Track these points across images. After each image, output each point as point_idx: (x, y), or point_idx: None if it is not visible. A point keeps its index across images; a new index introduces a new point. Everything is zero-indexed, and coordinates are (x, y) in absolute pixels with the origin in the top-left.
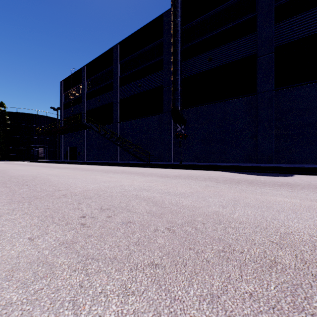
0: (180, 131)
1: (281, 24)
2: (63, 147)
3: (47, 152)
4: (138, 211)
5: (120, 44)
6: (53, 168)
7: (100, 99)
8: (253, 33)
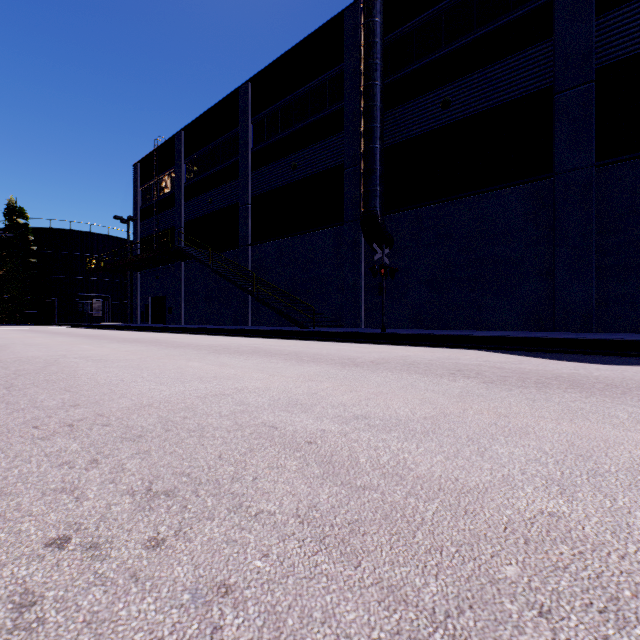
0: (380, 261)
1: (612, 16)
2: (139, 298)
3: (109, 308)
4: (268, 511)
5: (252, 82)
6: (107, 342)
7: (213, 197)
8: (545, 40)
